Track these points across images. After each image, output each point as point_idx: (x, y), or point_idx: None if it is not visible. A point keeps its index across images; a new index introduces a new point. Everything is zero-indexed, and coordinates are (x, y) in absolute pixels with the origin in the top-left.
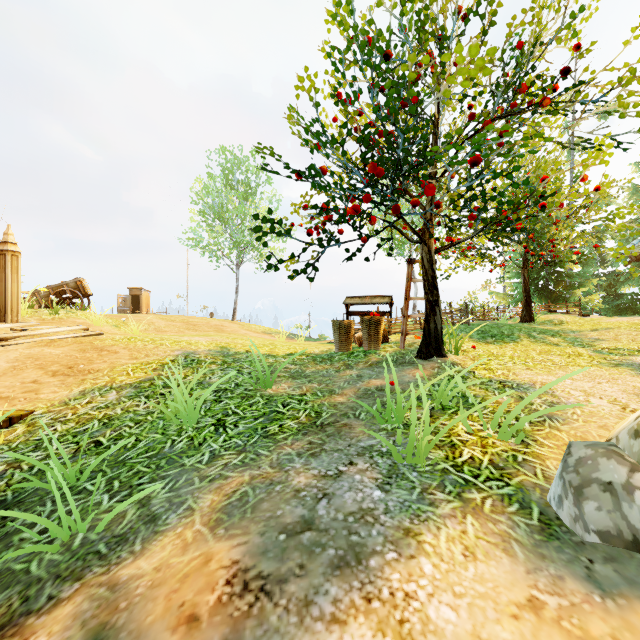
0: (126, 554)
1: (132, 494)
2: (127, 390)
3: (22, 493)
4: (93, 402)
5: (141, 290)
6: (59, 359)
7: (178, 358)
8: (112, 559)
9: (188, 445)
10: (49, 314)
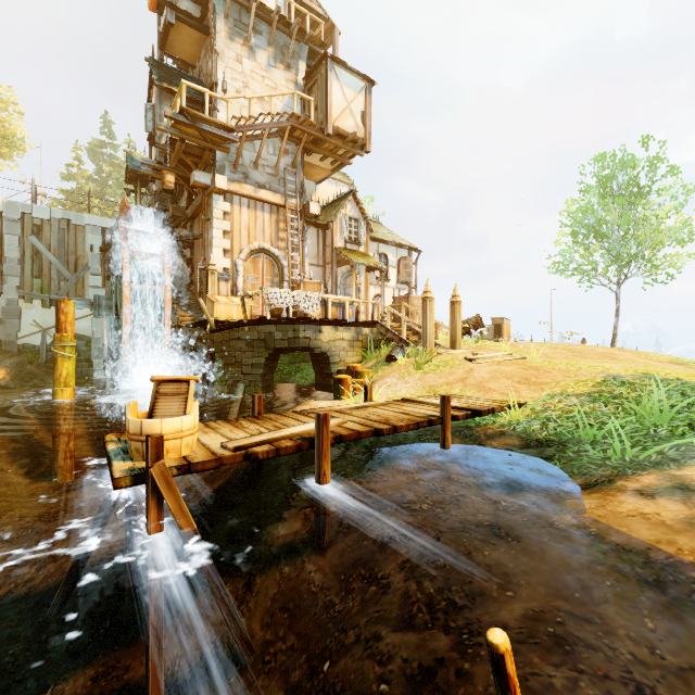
0: (668, 468)
1: (646, 448)
2: (583, 397)
3: (561, 439)
4: (562, 402)
5: (502, 319)
6: (514, 374)
7: (607, 379)
8: (659, 468)
9: (670, 433)
10: (473, 343)
